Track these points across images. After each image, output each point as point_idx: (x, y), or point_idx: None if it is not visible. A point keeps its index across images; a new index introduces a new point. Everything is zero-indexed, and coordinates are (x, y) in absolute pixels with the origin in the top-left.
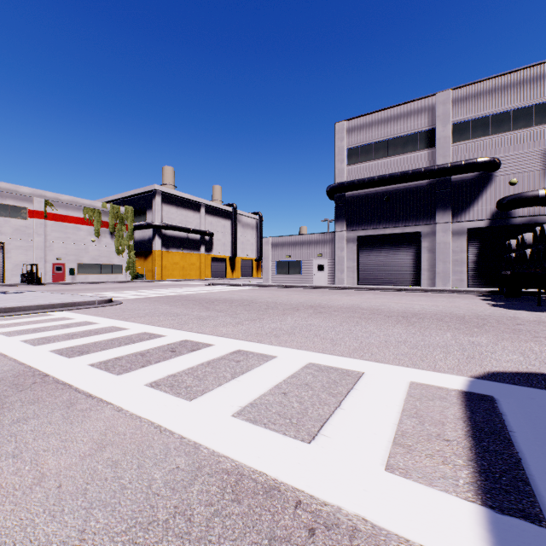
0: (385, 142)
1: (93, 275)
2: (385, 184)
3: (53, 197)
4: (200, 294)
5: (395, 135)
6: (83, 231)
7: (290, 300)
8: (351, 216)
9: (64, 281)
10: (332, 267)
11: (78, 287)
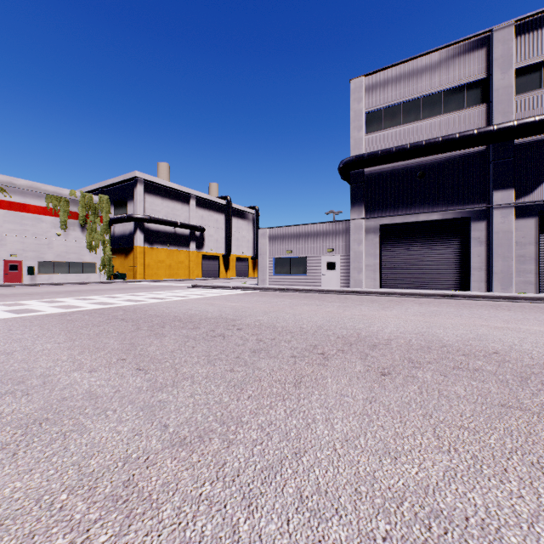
0: (417, 101)
1: (58, 275)
2: (420, 154)
3: (5, 181)
4: (161, 305)
5: (432, 90)
6: (45, 223)
7: (299, 320)
8: (371, 199)
9: (20, 283)
10: (346, 265)
11: (24, 290)
